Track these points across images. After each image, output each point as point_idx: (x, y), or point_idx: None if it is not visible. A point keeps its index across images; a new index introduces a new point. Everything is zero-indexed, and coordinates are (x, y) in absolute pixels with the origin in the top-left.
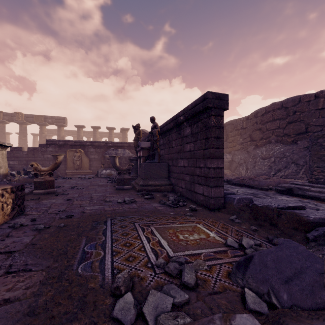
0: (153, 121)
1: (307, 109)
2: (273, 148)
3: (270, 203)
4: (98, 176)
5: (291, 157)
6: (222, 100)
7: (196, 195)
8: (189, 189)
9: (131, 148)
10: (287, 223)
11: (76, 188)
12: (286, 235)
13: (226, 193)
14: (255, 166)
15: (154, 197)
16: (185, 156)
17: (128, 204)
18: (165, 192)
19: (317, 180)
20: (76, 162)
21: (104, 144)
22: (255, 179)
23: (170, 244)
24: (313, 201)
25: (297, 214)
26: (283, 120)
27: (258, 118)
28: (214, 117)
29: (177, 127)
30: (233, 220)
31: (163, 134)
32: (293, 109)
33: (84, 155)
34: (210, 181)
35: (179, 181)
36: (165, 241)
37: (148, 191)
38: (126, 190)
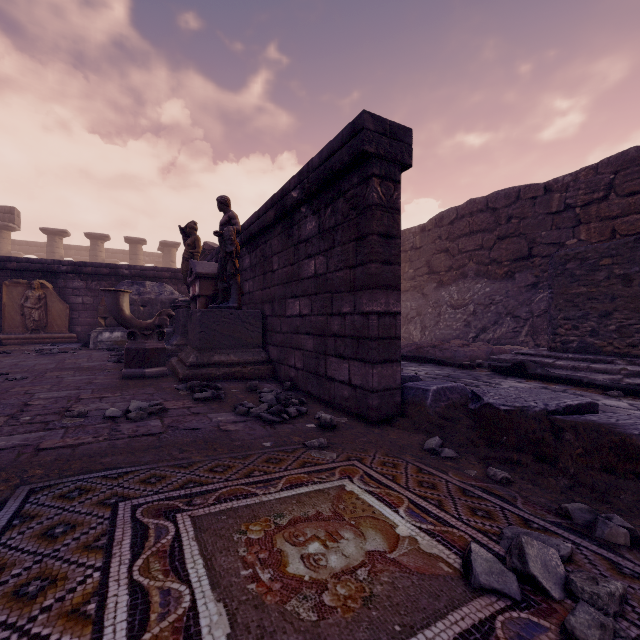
0: (224, 207)
1: (532, 213)
2: (471, 287)
3: (523, 399)
4: (89, 348)
5: (504, 303)
6: (397, 140)
7: (332, 386)
8: (314, 370)
9: (180, 282)
10: (584, 454)
11: (3, 379)
12: (589, 491)
13: (402, 378)
14: (439, 323)
15: (222, 395)
16: (304, 289)
17: (134, 423)
18: (255, 380)
19: (564, 344)
20: (31, 314)
21: (109, 270)
22: (444, 347)
23: (244, 633)
24: (569, 389)
25: (610, 427)
26: (488, 232)
27: (443, 229)
28: (379, 182)
29: (285, 220)
30: (437, 452)
31: (250, 244)
32: (507, 212)
33: (53, 296)
34: (369, 348)
35: (289, 352)
36: (223, 610)
37: (210, 379)
38: (150, 378)
